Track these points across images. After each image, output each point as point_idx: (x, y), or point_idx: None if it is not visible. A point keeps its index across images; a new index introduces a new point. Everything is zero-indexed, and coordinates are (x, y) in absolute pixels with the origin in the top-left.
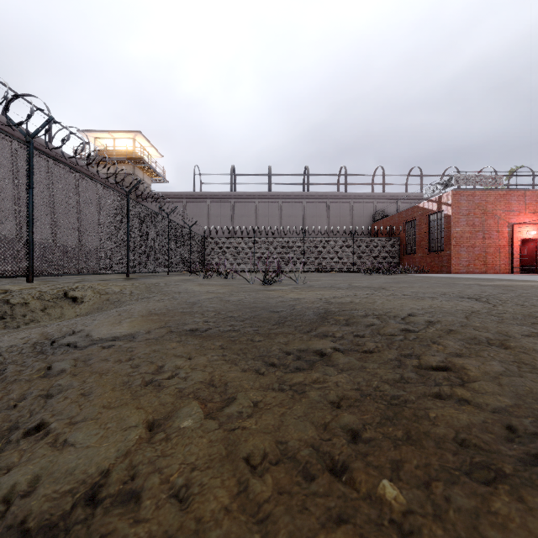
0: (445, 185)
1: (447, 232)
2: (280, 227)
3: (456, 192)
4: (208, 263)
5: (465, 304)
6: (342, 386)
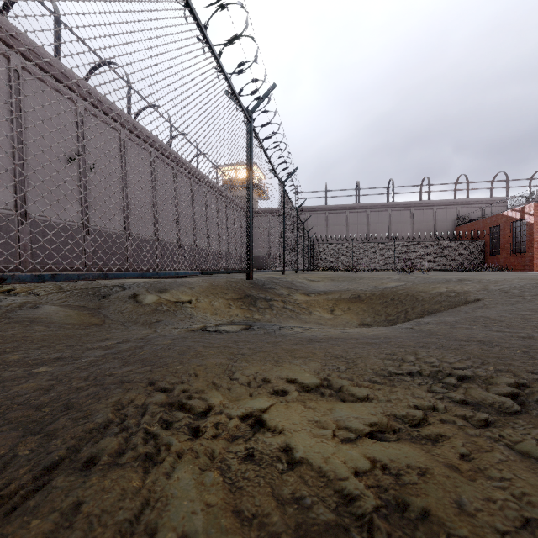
0: (528, 198)
1: (529, 237)
2: (368, 233)
3: (537, 204)
4: (316, 263)
5: (509, 277)
6: (474, 284)
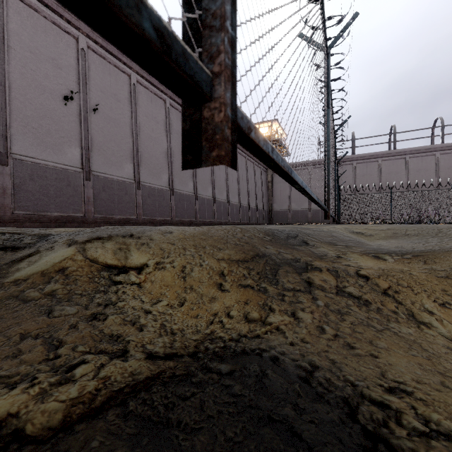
0: None
1: None
2: (407, 182)
3: None
4: (344, 217)
5: None
6: None
